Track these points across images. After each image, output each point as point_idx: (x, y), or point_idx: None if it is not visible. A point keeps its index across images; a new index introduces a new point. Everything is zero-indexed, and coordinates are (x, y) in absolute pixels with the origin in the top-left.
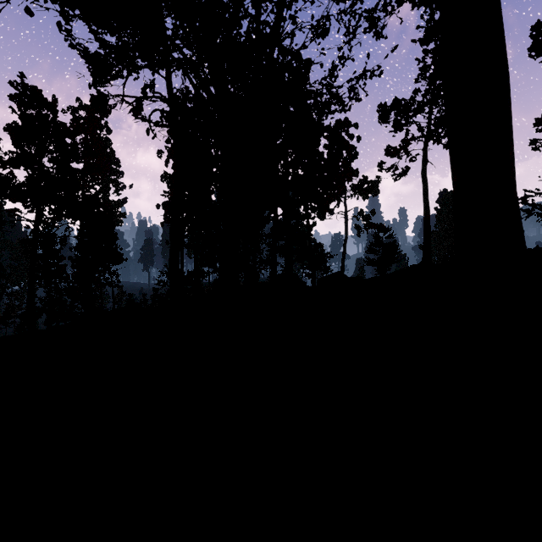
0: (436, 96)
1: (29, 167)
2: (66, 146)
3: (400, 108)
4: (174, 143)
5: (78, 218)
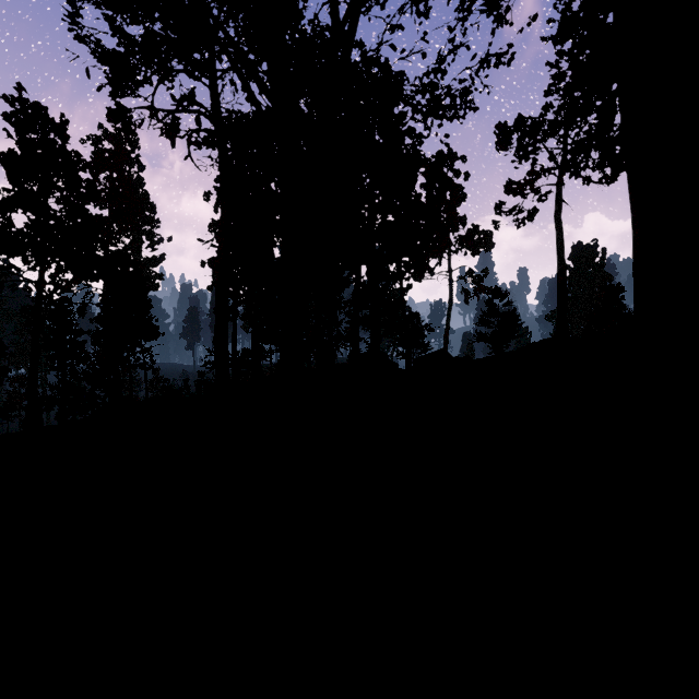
0: (575, 113)
1: (28, 209)
2: (79, 183)
3: (525, 130)
4: (221, 175)
5: (95, 277)
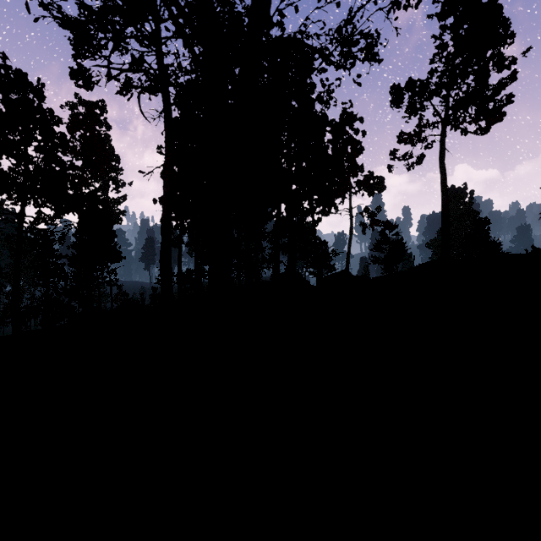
0: (456, 75)
1: (10, 154)
2: (53, 134)
3: (414, 90)
4: (166, 124)
5: (66, 211)
